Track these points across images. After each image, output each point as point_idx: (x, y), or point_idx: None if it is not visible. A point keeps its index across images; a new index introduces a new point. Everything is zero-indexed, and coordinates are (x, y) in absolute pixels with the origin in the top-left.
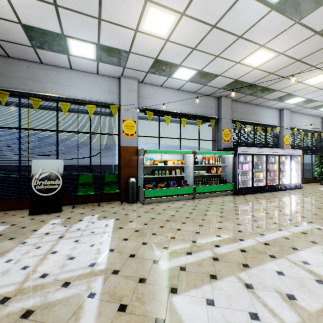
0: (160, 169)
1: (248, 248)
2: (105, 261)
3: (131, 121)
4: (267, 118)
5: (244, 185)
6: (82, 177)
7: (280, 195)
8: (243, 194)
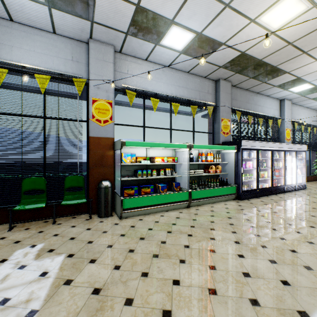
0: (144, 168)
1: None
2: None
3: (105, 102)
4: (268, 109)
5: (248, 187)
6: (27, 182)
7: (291, 198)
8: (247, 198)
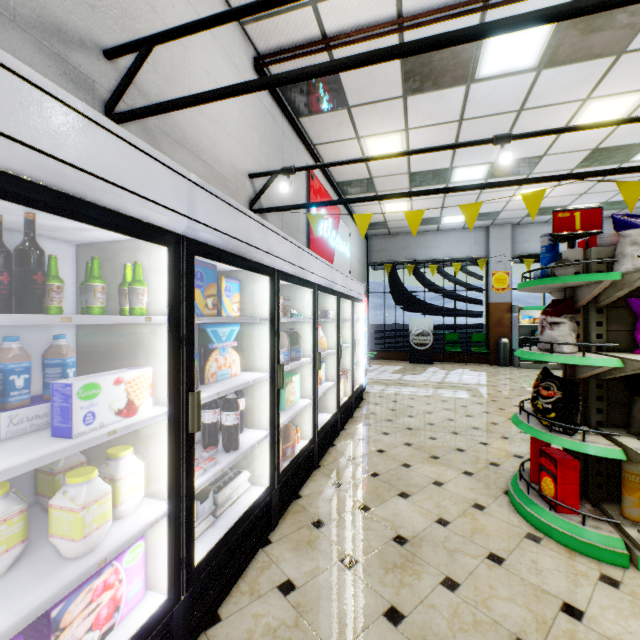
0: None
1: None
2: (485, 383)
3: (503, 273)
4: None
5: None
6: (448, 336)
7: None
8: None
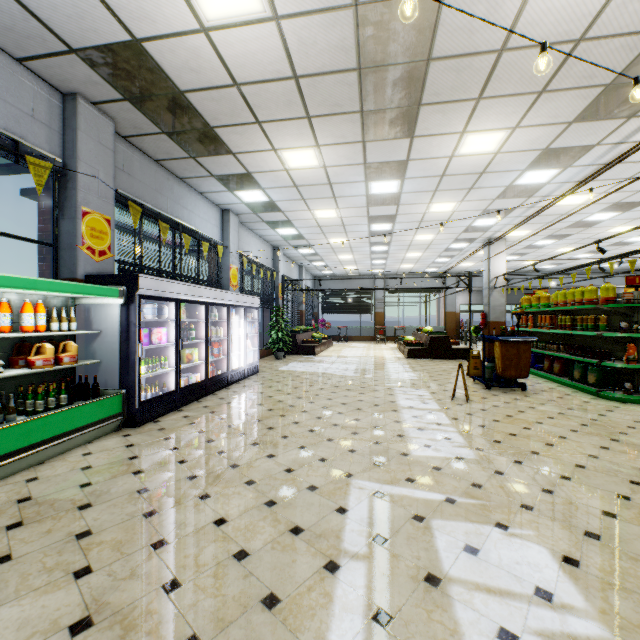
0: None
1: None
2: None
3: None
4: (202, 220)
5: (157, 389)
6: None
7: (238, 397)
8: (155, 416)
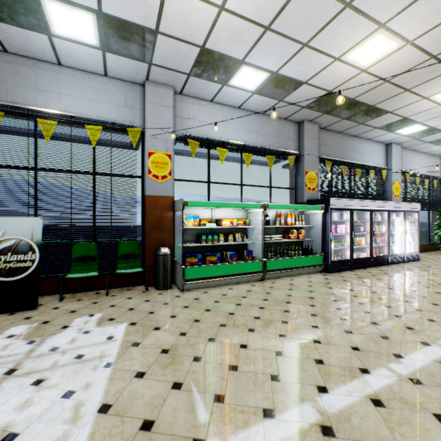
0: (210, 232)
1: (385, 394)
2: None
3: (163, 155)
4: (369, 156)
5: (339, 257)
6: (77, 248)
7: (394, 271)
8: (338, 270)
